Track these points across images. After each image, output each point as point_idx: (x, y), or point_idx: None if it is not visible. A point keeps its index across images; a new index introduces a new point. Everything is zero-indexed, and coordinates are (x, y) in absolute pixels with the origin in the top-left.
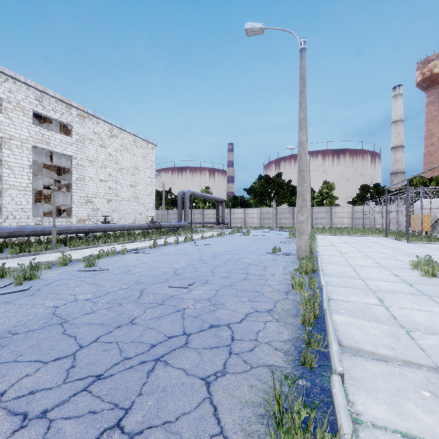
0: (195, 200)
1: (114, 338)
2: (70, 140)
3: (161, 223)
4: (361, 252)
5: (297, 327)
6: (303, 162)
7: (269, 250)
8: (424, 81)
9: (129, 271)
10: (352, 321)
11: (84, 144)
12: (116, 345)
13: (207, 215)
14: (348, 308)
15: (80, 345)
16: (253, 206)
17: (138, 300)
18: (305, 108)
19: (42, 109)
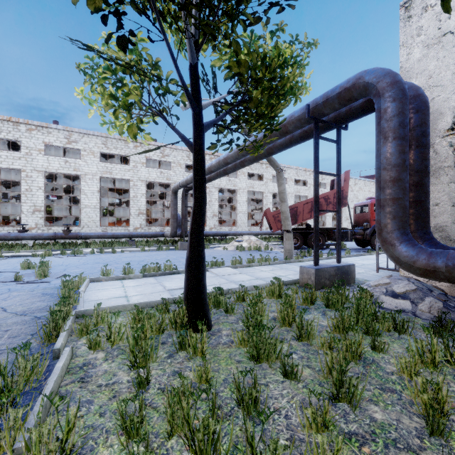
0: None
1: None
2: None
3: None
4: None
5: None
6: None
7: None
8: None
9: None
10: None
11: None
12: None
13: None
14: None
15: None
16: None
17: None
18: None
19: None
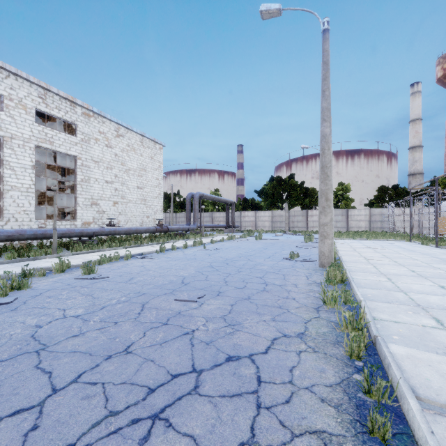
0: (204, 203)
1: (100, 376)
2: (75, 140)
3: (169, 227)
4: (388, 258)
5: (343, 362)
6: (326, 157)
7: (286, 255)
8: (445, 77)
9: (132, 279)
10: (417, 354)
11: (89, 144)
12: (102, 388)
13: (216, 218)
14: (400, 332)
15: (54, 387)
16: (264, 208)
17: (138, 317)
18: (329, 96)
19: (46, 107)
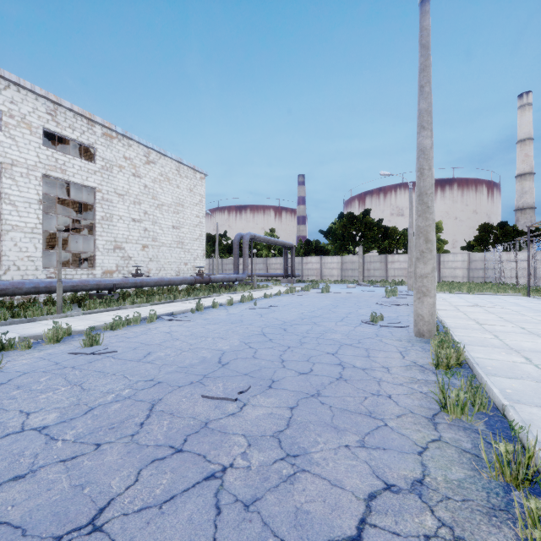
0: (256, 246)
1: None
2: (94, 168)
3: (211, 276)
4: (510, 321)
5: None
6: (426, 180)
7: (365, 316)
8: None
9: (148, 355)
10: None
11: (112, 172)
12: None
13: (272, 265)
14: None
15: None
16: (331, 253)
17: (138, 433)
18: (429, 94)
19: (56, 126)
